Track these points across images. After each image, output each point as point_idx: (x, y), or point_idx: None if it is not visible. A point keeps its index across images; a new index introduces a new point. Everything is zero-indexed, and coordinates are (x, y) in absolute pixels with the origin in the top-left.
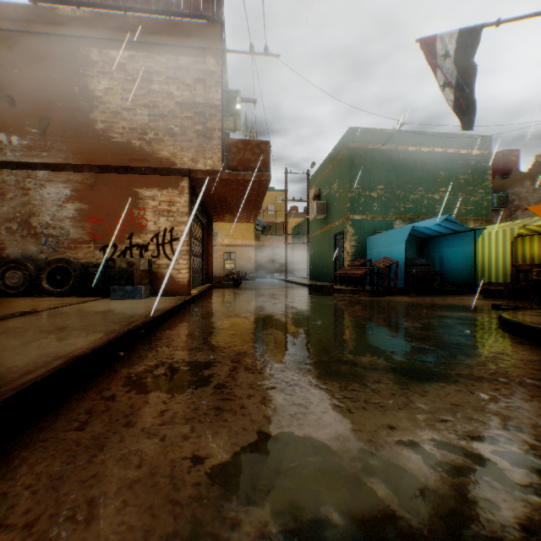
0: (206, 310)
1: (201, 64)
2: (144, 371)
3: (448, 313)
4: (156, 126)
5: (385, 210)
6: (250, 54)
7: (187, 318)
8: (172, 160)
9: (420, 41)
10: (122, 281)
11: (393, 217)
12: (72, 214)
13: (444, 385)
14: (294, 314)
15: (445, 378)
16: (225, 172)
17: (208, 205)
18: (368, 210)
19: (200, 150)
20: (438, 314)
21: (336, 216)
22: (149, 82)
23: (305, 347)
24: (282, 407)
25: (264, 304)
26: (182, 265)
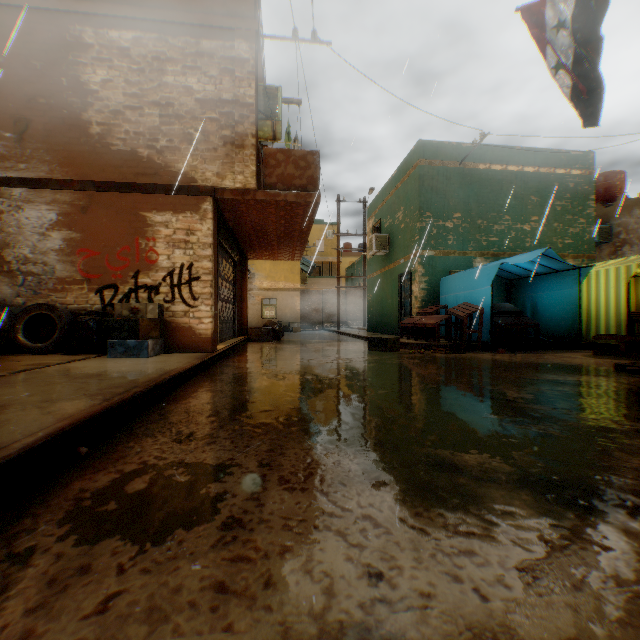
0: (234, 372)
1: (229, 50)
2: (110, 485)
3: (559, 376)
4: (170, 130)
5: (463, 244)
6: (293, 41)
7: (205, 384)
8: (191, 175)
9: (522, 10)
10: (123, 333)
11: (473, 253)
12: (58, 245)
13: (625, 518)
14: (352, 379)
15: (618, 501)
16: (260, 191)
17: (240, 237)
18: (441, 244)
19: (228, 162)
20: (546, 379)
21: (400, 252)
22: (160, 73)
23: (373, 435)
24: (345, 580)
25: (311, 364)
26: (204, 312)
